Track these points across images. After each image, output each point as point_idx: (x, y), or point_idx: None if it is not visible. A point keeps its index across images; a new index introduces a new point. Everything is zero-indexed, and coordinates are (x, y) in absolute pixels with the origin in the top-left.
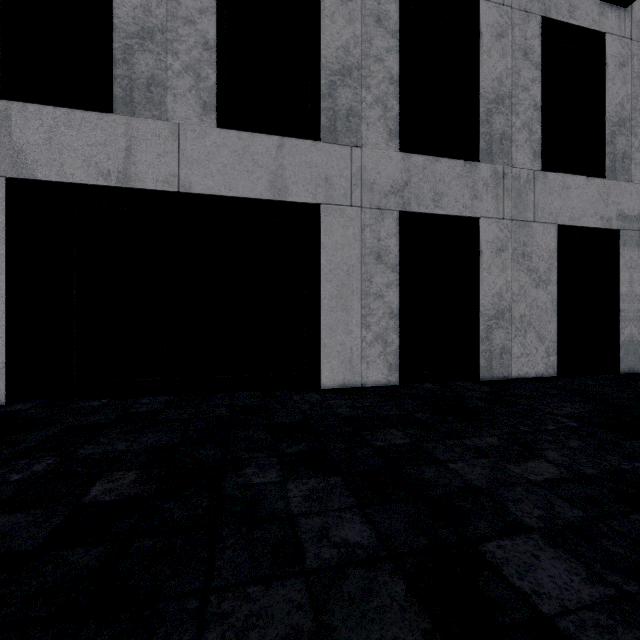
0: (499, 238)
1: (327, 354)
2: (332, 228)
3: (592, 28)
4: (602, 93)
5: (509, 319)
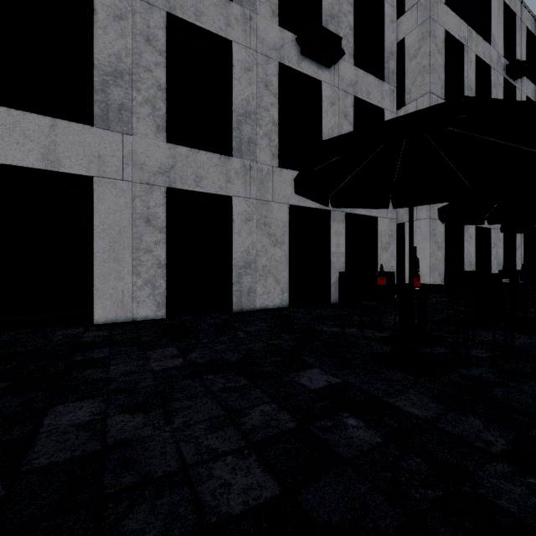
0: (247, 211)
1: (100, 296)
2: (105, 196)
3: (313, 76)
4: (320, 120)
5: (254, 268)
